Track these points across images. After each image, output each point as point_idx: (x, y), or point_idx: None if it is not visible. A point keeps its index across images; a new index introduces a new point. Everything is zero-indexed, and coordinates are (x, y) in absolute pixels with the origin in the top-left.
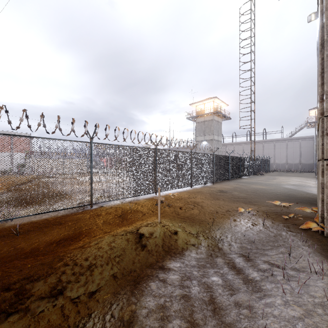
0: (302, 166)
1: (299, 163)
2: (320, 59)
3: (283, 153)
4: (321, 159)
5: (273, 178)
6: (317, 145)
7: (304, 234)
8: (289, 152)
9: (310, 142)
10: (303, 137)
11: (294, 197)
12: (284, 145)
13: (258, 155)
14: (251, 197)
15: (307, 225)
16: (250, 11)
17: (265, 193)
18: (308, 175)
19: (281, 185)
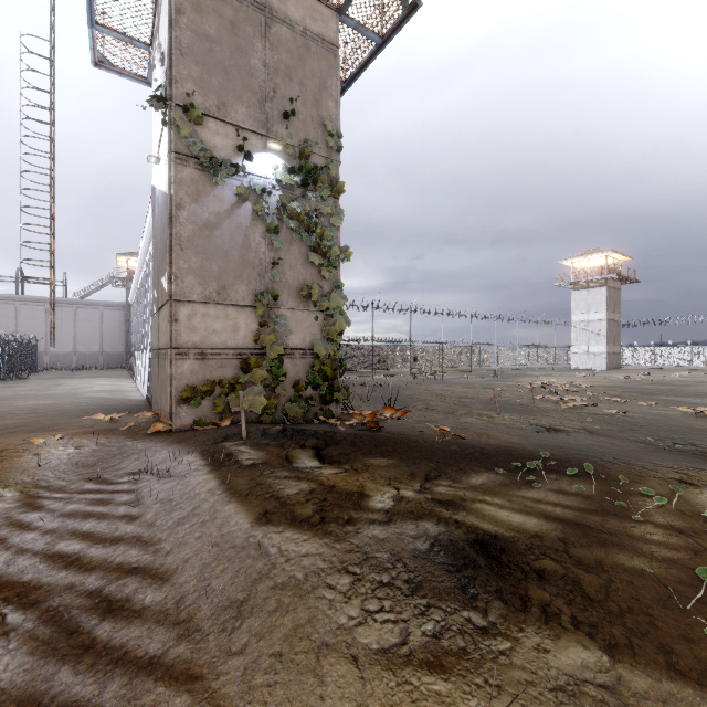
0: (105, 358)
1: (100, 352)
2: (169, 234)
3: (67, 331)
4: (170, 347)
5: (56, 383)
6: (156, 328)
7: (153, 439)
8: (82, 329)
9: (119, 314)
10: (107, 302)
11: (115, 408)
12: (70, 314)
13: (1, 330)
14: (38, 421)
15: (156, 428)
16: (51, 63)
17: (60, 411)
18: (119, 374)
19: (81, 395)
